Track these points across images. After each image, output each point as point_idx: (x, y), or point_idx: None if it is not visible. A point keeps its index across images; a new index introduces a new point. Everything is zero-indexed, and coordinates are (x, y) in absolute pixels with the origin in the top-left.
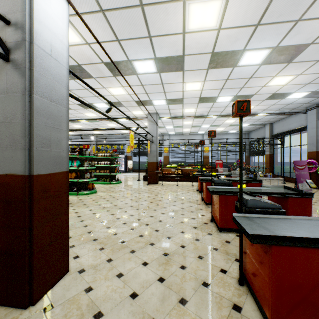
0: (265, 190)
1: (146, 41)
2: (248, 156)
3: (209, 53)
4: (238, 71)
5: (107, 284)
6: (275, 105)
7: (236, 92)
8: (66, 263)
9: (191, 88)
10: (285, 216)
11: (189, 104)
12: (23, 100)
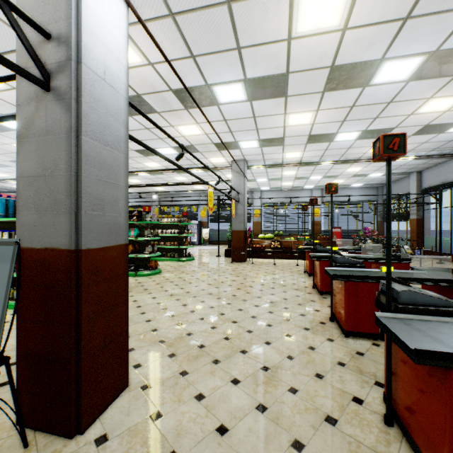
0: (419, 275)
1: (233, 54)
2: (382, 221)
3: (327, 67)
4: (371, 92)
5: (183, 409)
6: (427, 143)
7: (366, 125)
8: (124, 375)
9: (297, 122)
10: None
11: (293, 145)
12: (68, 145)
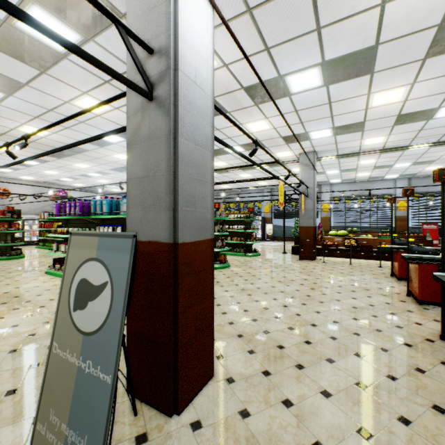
0: None
1: (311, 37)
2: None
3: (433, 26)
4: None
5: (271, 413)
6: None
7: None
8: (210, 364)
9: (383, 101)
10: None
11: (375, 130)
12: (168, 147)
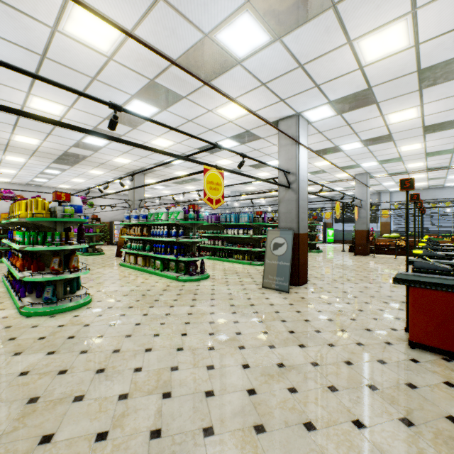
0: None
1: (352, 135)
2: None
3: (419, 127)
4: None
5: (330, 288)
6: None
7: None
8: (307, 278)
9: (409, 149)
10: (445, 261)
11: (412, 160)
12: (296, 204)
